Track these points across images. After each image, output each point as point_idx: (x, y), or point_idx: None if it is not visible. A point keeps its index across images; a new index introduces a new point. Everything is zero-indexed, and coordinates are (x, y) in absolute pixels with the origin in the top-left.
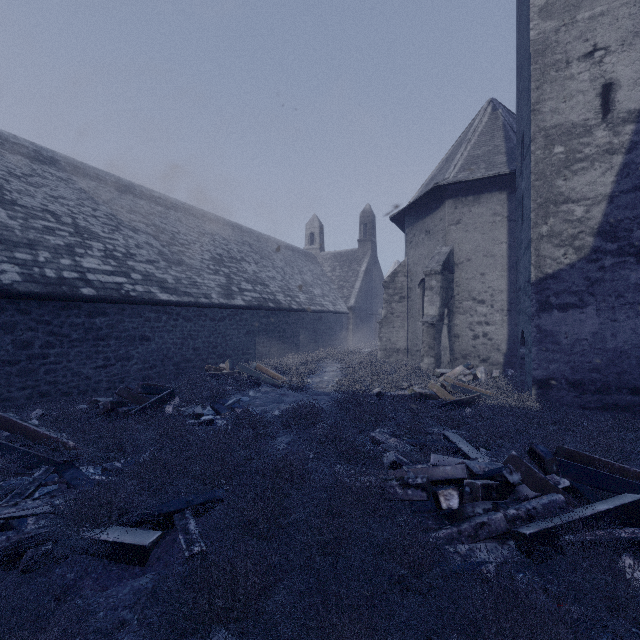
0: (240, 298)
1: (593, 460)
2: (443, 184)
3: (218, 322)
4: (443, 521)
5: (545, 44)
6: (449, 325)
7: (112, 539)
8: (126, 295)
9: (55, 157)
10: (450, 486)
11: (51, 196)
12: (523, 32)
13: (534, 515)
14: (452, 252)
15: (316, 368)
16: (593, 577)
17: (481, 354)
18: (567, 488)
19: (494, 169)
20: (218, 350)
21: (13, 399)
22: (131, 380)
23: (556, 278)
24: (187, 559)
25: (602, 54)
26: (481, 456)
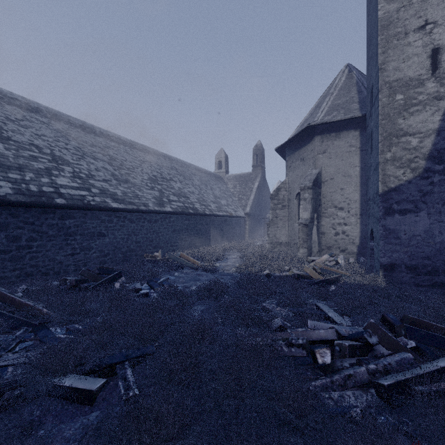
0: (169, 206)
1: (431, 326)
2: (313, 124)
3: (153, 223)
4: (319, 372)
5: (389, 20)
6: (318, 225)
7: (68, 385)
8: (88, 204)
9: (39, 107)
10: (323, 345)
11: (36, 134)
12: (372, 13)
13: (390, 369)
14: (320, 173)
15: (222, 256)
16: (440, 421)
17: (341, 246)
18: (413, 348)
19: (350, 113)
20: (153, 243)
21: (6, 278)
22: (91, 264)
23: (397, 191)
24: (124, 401)
25: (432, 27)
26: (345, 321)
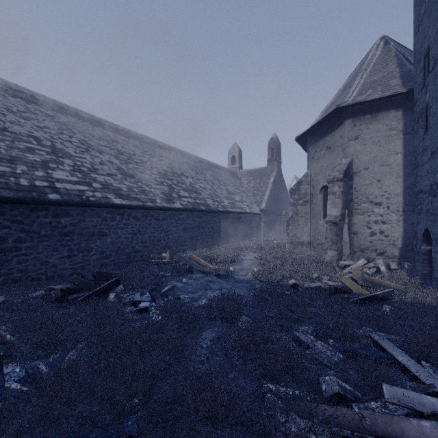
0: (178, 202)
1: None
2: (344, 105)
3: (161, 221)
4: None
5: None
6: (349, 224)
7: None
8: (86, 200)
9: (46, 100)
10: None
11: (37, 126)
12: None
13: None
14: (351, 163)
15: (237, 257)
16: None
17: (378, 248)
18: None
19: (390, 90)
20: (161, 242)
21: None
22: (91, 267)
23: None
24: None
25: None
26: (431, 377)
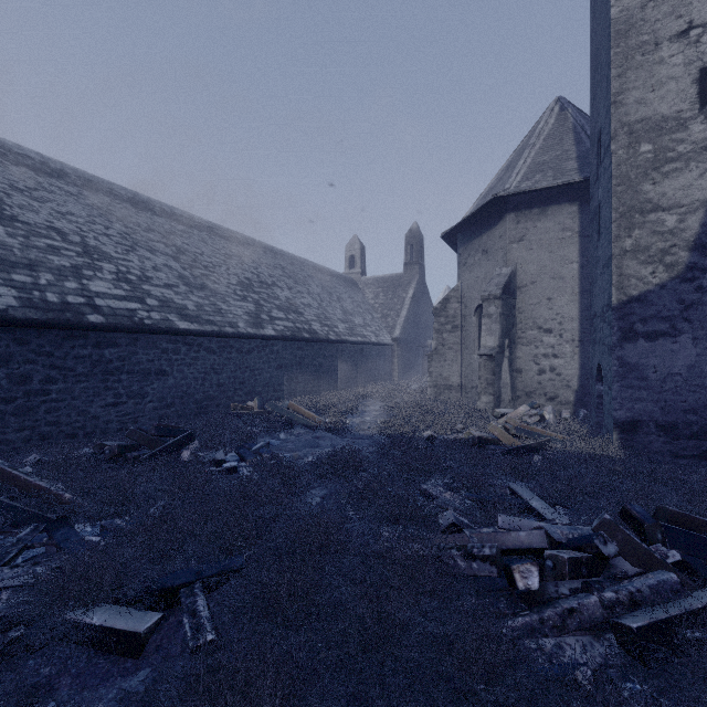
0: (271, 327)
1: (705, 525)
2: (503, 195)
3: (245, 354)
4: (518, 604)
5: (629, 23)
6: (510, 358)
7: (99, 623)
8: (140, 323)
9: (64, 170)
10: (524, 556)
11: (58, 212)
12: (600, 13)
13: (640, 601)
14: (514, 274)
15: (357, 407)
16: None
17: (548, 391)
18: (678, 563)
19: (563, 177)
20: (245, 386)
21: (8, 442)
22: (145, 420)
23: (642, 301)
24: (192, 652)
25: (699, 32)
26: (558, 516)
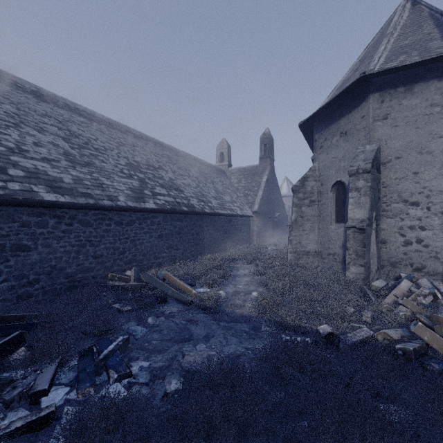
0: (152, 201)
1: None
2: (371, 73)
3: (126, 226)
4: None
5: None
6: (376, 230)
7: None
8: None
9: None
10: None
11: None
12: None
13: None
14: (379, 150)
15: (229, 273)
16: None
17: (414, 262)
18: None
19: (431, 54)
20: (126, 256)
21: None
22: None
23: None
24: None
25: None
26: None
